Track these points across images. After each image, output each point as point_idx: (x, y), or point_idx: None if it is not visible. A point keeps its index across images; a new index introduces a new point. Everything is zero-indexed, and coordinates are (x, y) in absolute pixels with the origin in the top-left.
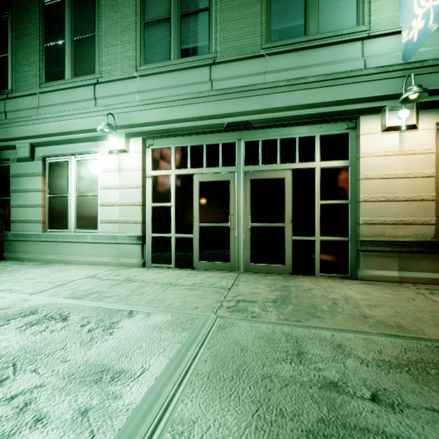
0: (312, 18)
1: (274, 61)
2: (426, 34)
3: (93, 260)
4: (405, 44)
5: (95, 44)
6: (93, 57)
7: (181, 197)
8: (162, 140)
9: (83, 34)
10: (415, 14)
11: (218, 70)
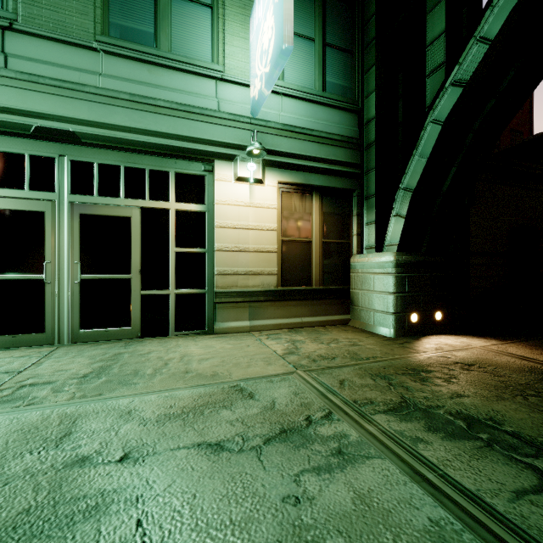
0: (164, 32)
1: (112, 63)
2: (262, 96)
3: None
4: (252, 100)
5: None
6: None
7: None
8: None
9: None
10: (257, 74)
11: (19, 41)
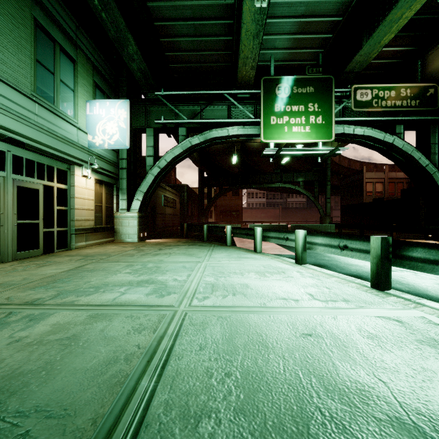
0: (57, 98)
1: (41, 110)
2: (103, 147)
3: None
4: (91, 142)
5: None
6: None
7: None
8: None
9: None
10: (97, 135)
11: (2, 86)
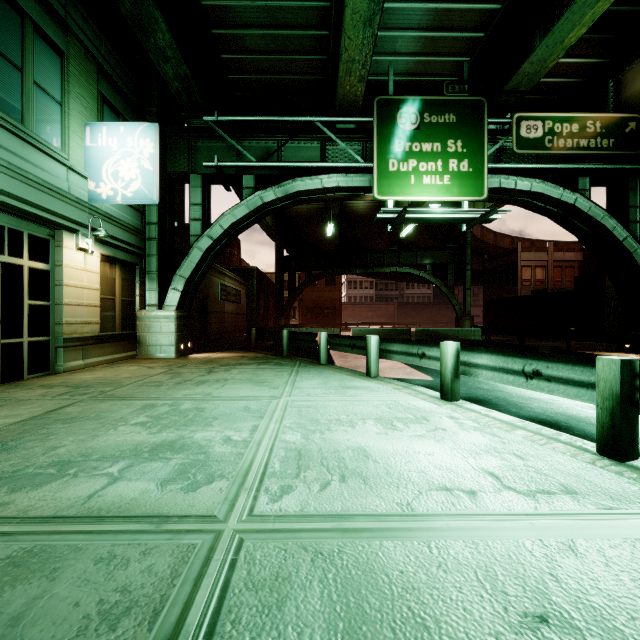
0: (29, 112)
1: None
2: (114, 202)
3: None
4: (93, 192)
5: None
6: None
7: None
8: None
9: None
10: (104, 180)
11: None
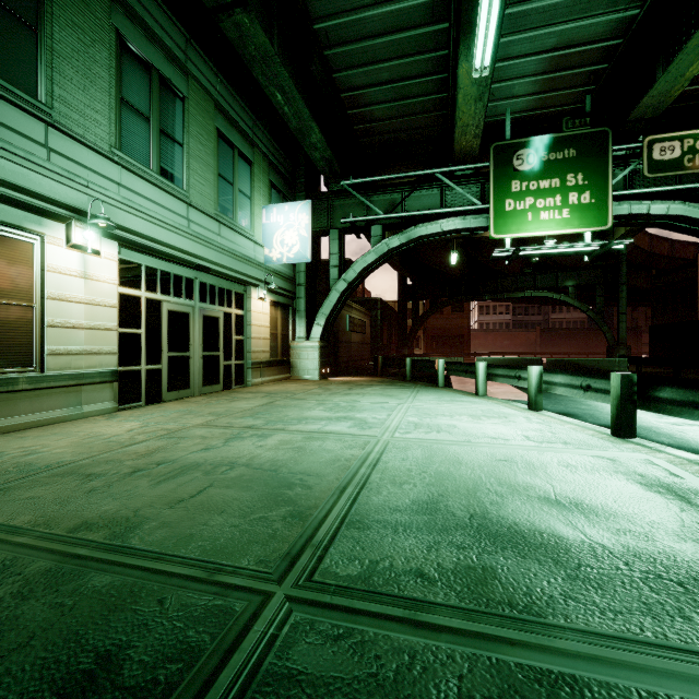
0: (236, 211)
1: (223, 229)
2: (281, 262)
3: (34, 419)
4: (267, 257)
5: (38, 48)
6: (34, 67)
7: (152, 324)
8: (131, 252)
9: (8, 2)
10: (275, 247)
11: (193, 213)
